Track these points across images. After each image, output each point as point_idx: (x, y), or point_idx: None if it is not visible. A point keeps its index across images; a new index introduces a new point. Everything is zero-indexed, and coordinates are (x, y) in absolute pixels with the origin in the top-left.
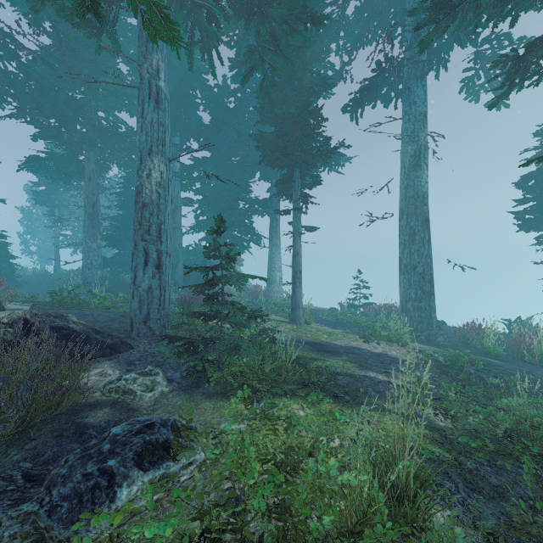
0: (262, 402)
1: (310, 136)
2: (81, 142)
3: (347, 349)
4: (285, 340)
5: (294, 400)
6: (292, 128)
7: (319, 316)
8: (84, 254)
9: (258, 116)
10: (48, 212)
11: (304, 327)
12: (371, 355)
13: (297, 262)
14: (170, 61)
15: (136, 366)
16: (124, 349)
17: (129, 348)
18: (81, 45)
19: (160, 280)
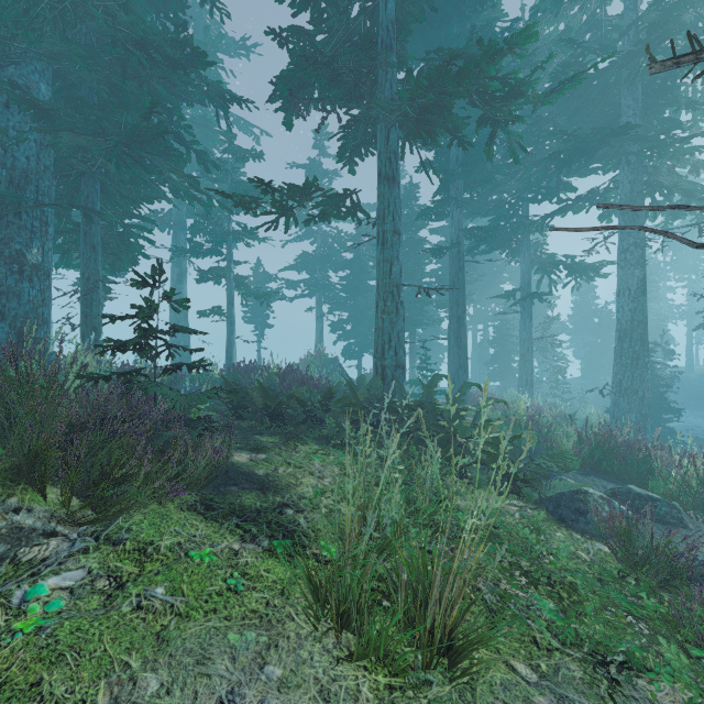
0: None
1: None
2: None
3: None
4: None
5: None
6: None
7: None
8: None
9: None
10: None
11: None
12: None
13: None
14: None
15: None
16: None
17: None
18: None
19: None
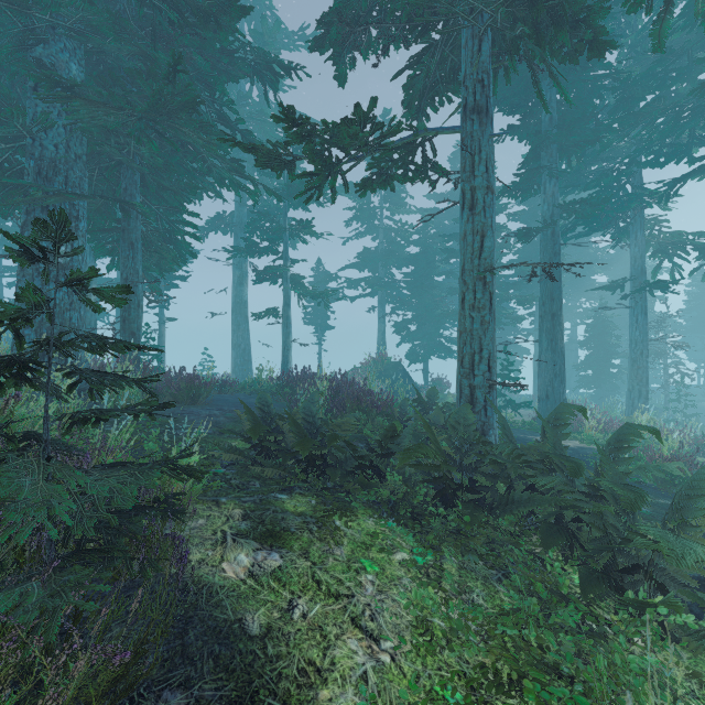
0: None
1: None
2: None
3: None
4: None
5: None
6: None
7: None
8: None
9: None
10: None
11: None
12: None
13: (162, 341)
14: None
15: None
16: None
17: None
18: None
19: None
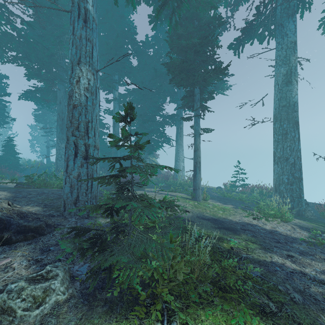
0: (174, 322)
1: (207, 61)
2: (54, 78)
3: (242, 225)
4: (190, 217)
5: (213, 318)
6: (193, 56)
7: (210, 193)
8: (56, 151)
9: (168, 60)
10: (43, 127)
11: (202, 203)
12: (264, 232)
13: (197, 155)
14: (111, 25)
15: (48, 255)
16: (48, 232)
17: (53, 230)
18: (52, 13)
19: (88, 169)
